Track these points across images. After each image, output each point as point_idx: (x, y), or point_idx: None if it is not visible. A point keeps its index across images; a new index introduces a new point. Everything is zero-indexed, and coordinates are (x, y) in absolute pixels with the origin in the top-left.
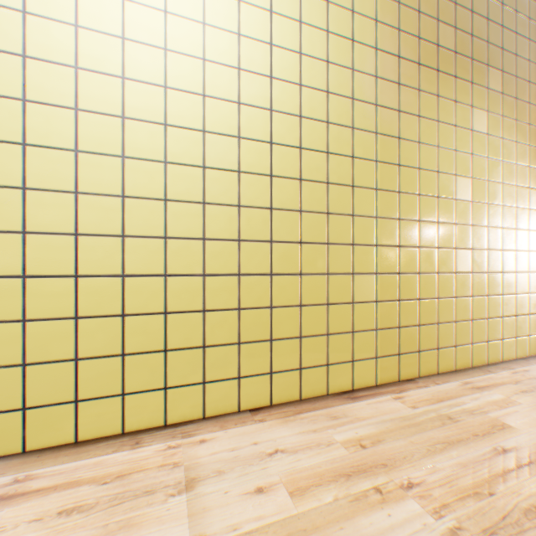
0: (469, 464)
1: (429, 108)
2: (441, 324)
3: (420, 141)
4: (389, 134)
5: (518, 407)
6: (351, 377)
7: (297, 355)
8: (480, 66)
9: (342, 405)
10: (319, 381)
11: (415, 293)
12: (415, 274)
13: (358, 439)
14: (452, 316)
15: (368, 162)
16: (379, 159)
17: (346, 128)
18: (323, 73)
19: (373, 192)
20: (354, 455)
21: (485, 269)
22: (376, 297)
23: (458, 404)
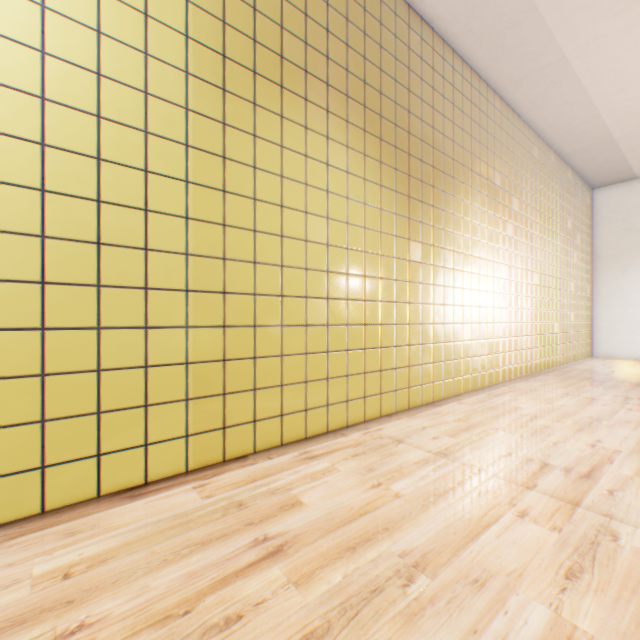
0: (201, 571)
1: (270, 129)
2: (288, 386)
3: (257, 167)
4: (211, 150)
5: (333, 476)
6: (145, 466)
7: (38, 448)
8: (339, 95)
9: (107, 511)
10: (84, 480)
11: (251, 351)
12: (251, 327)
13: (74, 564)
14: (303, 376)
15: (174, 182)
16: (194, 180)
17: (135, 130)
18: (92, 46)
19: (184, 221)
20: (36, 595)
21: (345, 321)
22: (189, 358)
23: (269, 483)
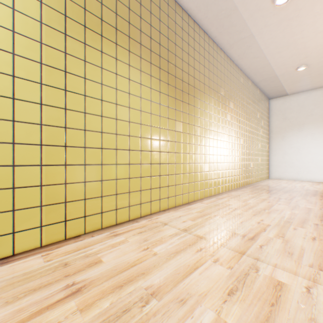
0: (27, 307)
1: (95, 58)
2: (106, 197)
3: (87, 78)
4: (57, 67)
5: (124, 245)
6: (13, 245)
7: None
8: (136, 43)
9: None
10: None
11: (83, 178)
12: (83, 165)
13: None
14: (115, 191)
15: (33, 83)
16: (46, 83)
17: (6, 52)
18: None
19: (40, 106)
20: None
21: (140, 162)
22: (42, 182)
23: (87, 251)
